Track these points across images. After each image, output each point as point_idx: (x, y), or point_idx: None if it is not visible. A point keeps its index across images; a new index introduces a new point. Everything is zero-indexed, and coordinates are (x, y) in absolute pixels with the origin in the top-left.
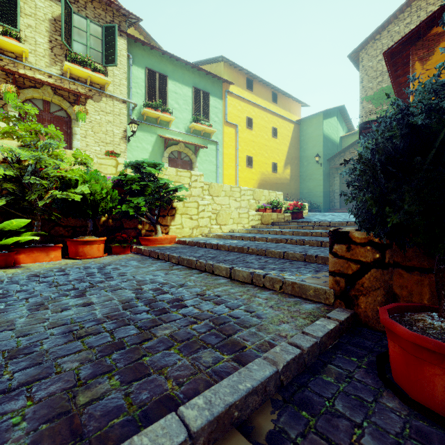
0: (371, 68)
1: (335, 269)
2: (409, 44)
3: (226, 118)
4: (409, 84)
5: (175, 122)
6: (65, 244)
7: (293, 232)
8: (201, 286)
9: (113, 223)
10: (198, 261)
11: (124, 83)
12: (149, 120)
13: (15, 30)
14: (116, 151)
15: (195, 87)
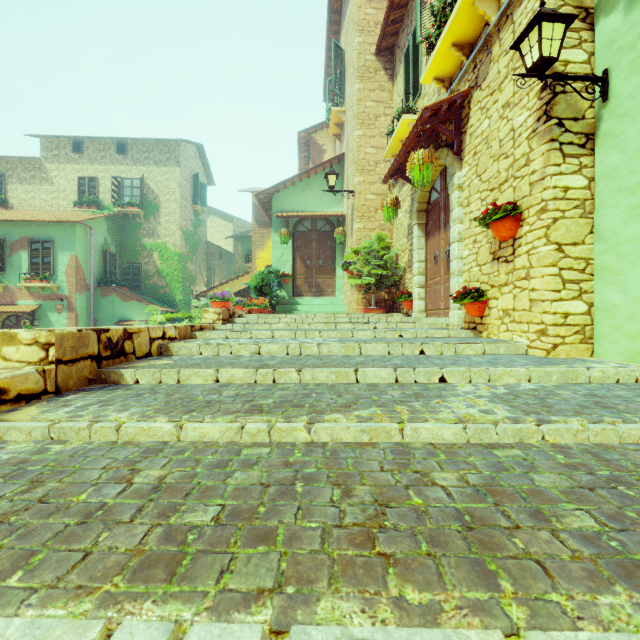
0: None
1: None
2: None
3: None
4: None
5: None
6: None
7: None
8: None
9: None
10: None
11: None
12: None
13: (418, 95)
14: (520, 195)
15: None
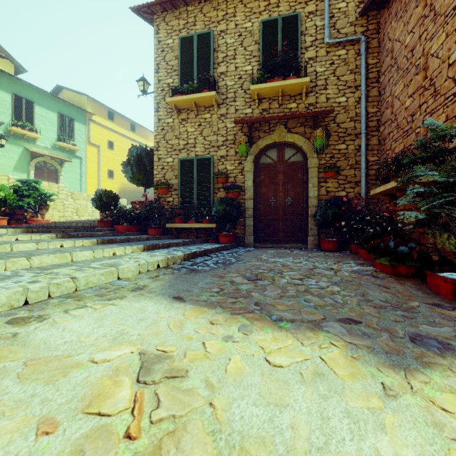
0: None
1: (101, 218)
2: None
3: (89, 140)
4: None
5: (41, 139)
6: None
7: None
8: None
9: (9, 211)
10: (65, 223)
11: None
12: (15, 135)
13: None
14: None
15: (60, 113)
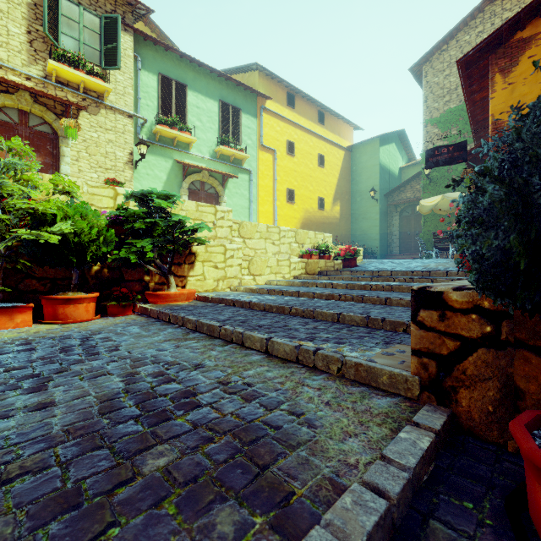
0: (437, 85)
1: (421, 346)
2: (488, 52)
3: (261, 141)
4: (485, 103)
5: (197, 144)
6: (39, 303)
7: (346, 285)
8: (225, 366)
9: (110, 274)
10: (222, 327)
11: (130, 91)
12: (163, 141)
13: None
14: (119, 180)
15: (222, 100)
